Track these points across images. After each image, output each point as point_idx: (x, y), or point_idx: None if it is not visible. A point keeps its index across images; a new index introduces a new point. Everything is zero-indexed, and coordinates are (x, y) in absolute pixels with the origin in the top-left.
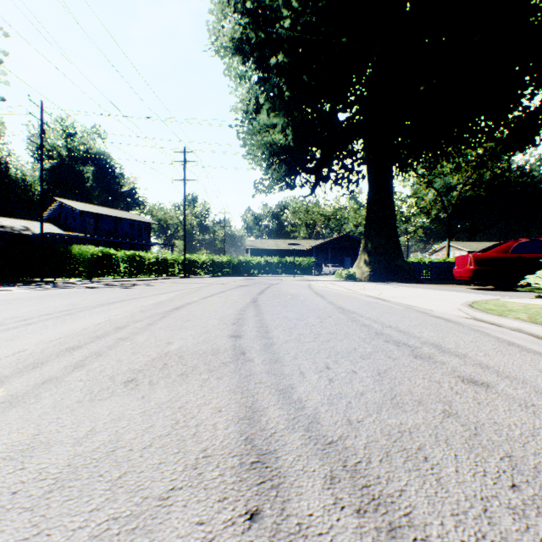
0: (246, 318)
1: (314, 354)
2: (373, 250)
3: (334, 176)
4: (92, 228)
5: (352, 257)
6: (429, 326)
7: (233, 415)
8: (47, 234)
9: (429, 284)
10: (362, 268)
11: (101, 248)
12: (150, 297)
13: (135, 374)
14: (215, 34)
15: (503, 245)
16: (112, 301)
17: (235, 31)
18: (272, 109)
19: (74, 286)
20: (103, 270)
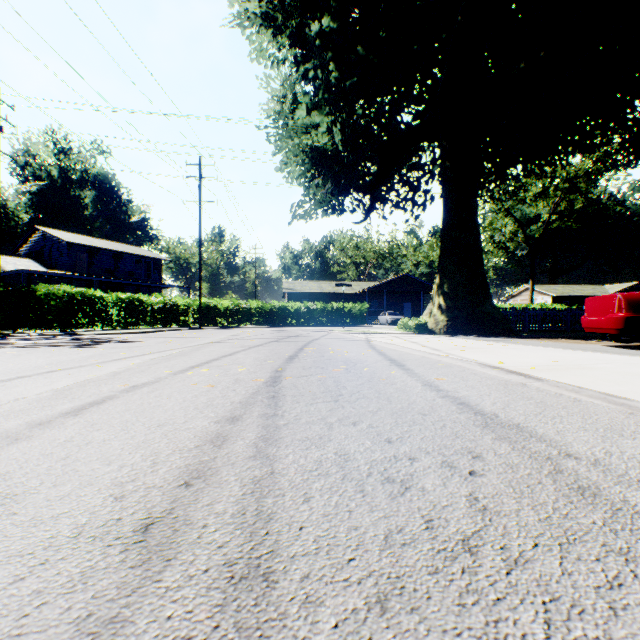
0: (221, 467)
1: None
2: (451, 291)
3: (396, 196)
4: (85, 265)
5: (413, 302)
6: None
7: None
8: (20, 271)
9: (537, 339)
10: (437, 315)
11: (81, 289)
12: (85, 368)
13: None
14: None
15: None
16: None
17: None
18: (314, 103)
19: (11, 343)
20: (85, 319)
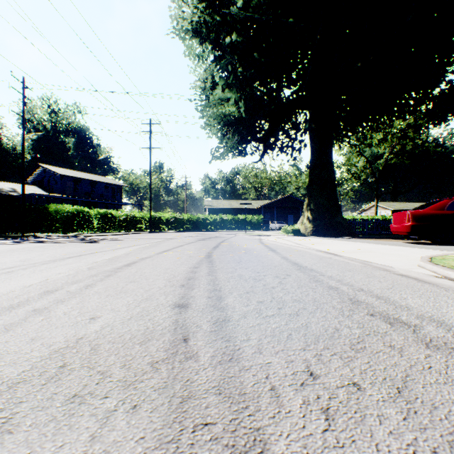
0: (198, 277)
1: (285, 341)
2: (315, 208)
3: (280, 144)
4: (71, 190)
5: (294, 215)
6: (406, 289)
7: None
8: (31, 194)
9: (367, 239)
10: (306, 224)
11: (76, 207)
12: (108, 252)
13: None
14: (176, 18)
15: (439, 202)
16: (67, 257)
17: (193, 16)
18: (226, 85)
19: (46, 241)
20: (78, 226)
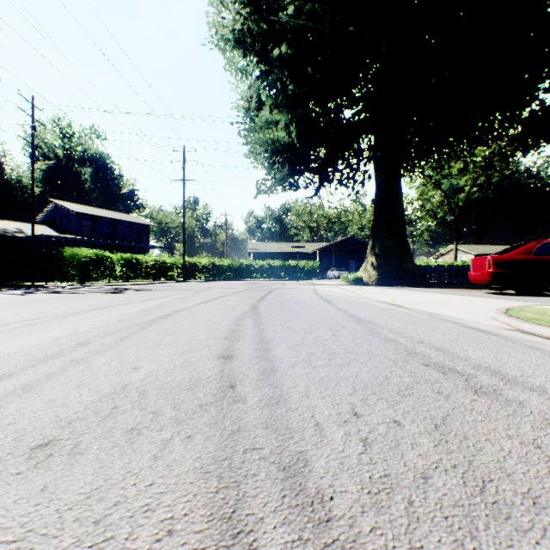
0: (243, 329)
1: (332, 388)
2: (380, 252)
3: (340, 176)
4: (89, 230)
5: (357, 260)
6: (470, 341)
7: (193, 547)
8: (41, 236)
9: (442, 289)
10: (370, 271)
11: (95, 251)
12: (138, 303)
13: (59, 430)
14: (215, 26)
15: (525, 246)
16: (92, 308)
17: (235, 23)
18: (274, 105)
19: (62, 291)
20: (98, 274)
